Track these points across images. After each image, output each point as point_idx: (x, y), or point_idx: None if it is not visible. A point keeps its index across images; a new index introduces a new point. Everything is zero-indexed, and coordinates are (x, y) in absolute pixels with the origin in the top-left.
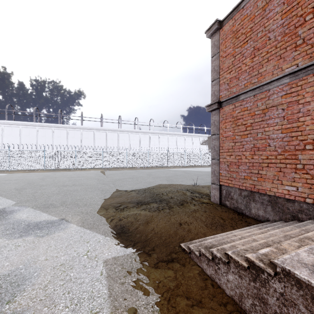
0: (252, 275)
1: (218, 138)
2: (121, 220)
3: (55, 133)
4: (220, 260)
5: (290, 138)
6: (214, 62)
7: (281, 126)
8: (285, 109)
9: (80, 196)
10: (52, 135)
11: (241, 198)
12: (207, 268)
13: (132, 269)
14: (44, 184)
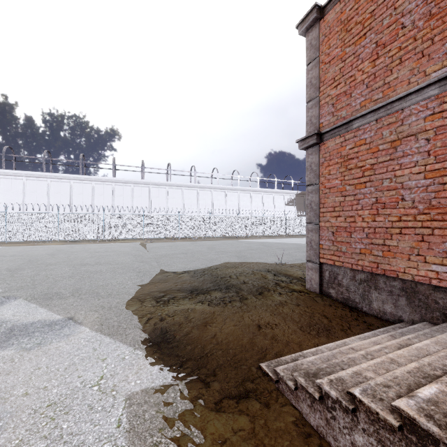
0: (410, 445)
1: (317, 190)
2: (163, 319)
3: (74, 188)
4: (337, 403)
5: (440, 185)
6: (310, 72)
7: (424, 167)
8: (432, 139)
9: (103, 281)
10: (70, 191)
11: (355, 284)
12: (310, 413)
13: (176, 413)
14: (53, 262)
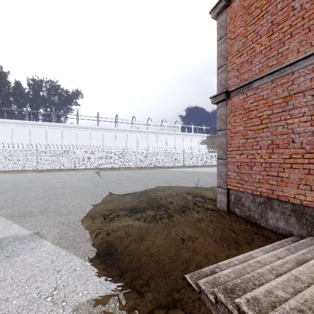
0: None
1: (225, 134)
2: (109, 234)
3: (49, 132)
4: None
5: None
6: (220, 46)
7: (310, 117)
8: None
9: (66, 202)
10: (46, 134)
11: (255, 205)
12: None
13: None
14: (30, 186)
